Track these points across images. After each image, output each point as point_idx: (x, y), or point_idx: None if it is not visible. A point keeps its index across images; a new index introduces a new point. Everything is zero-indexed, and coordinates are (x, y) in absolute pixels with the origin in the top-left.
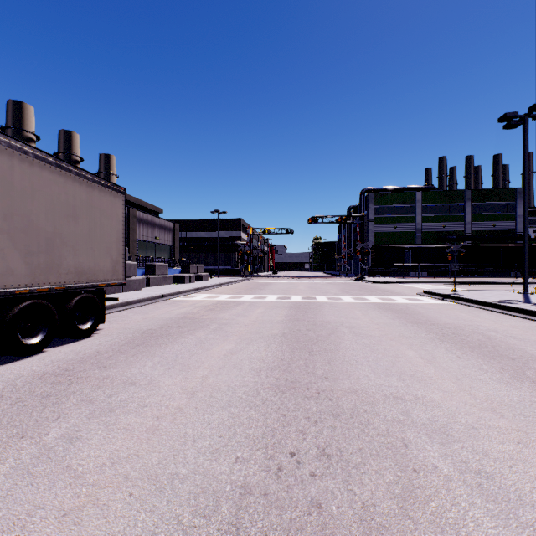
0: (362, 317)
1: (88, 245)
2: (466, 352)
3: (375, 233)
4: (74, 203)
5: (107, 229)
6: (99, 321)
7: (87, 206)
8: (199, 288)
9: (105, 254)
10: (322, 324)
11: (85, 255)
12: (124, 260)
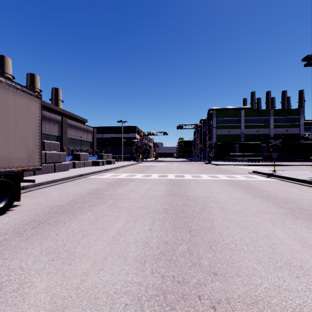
0: (221, 192)
1: (1, 137)
2: None
3: (217, 135)
4: None
5: (22, 125)
6: (13, 200)
7: (0, 104)
8: (108, 169)
9: (20, 145)
10: (193, 199)
11: None
12: (40, 150)
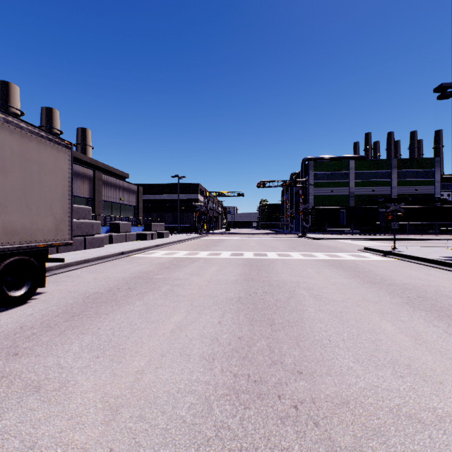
0: (316, 276)
1: (22, 202)
2: (449, 323)
3: (314, 196)
4: (1, 154)
5: (48, 185)
6: (37, 285)
7: (21, 158)
8: (159, 245)
9: (45, 212)
10: (278, 285)
11: (17, 212)
12: (70, 219)
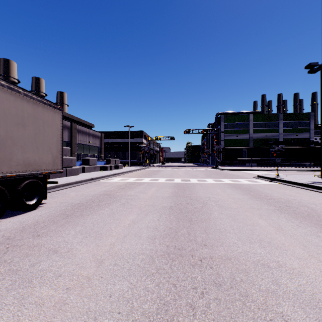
0: (222, 194)
1: (34, 145)
2: (301, 221)
3: (225, 139)
4: (22, 115)
5: (49, 134)
6: (42, 198)
7: (33, 118)
8: (116, 174)
9: (47, 151)
10: (196, 199)
11: (31, 152)
12: (61, 156)
